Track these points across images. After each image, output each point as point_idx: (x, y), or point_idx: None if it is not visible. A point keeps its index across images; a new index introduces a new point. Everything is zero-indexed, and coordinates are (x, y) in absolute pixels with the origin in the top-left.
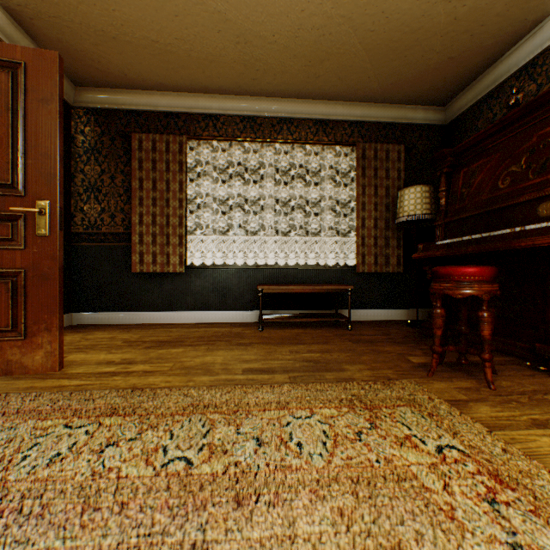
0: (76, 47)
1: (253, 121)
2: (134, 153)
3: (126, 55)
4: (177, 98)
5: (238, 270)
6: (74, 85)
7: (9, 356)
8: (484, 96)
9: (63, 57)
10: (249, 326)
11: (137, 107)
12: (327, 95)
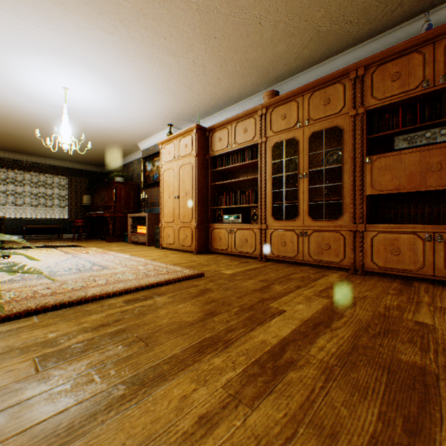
0: None
1: (20, 162)
2: None
3: None
4: None
5: (12, 219)
6: None
7: None
8: (111, 170)
9: None
10: None
11: None
12: (56, 159)
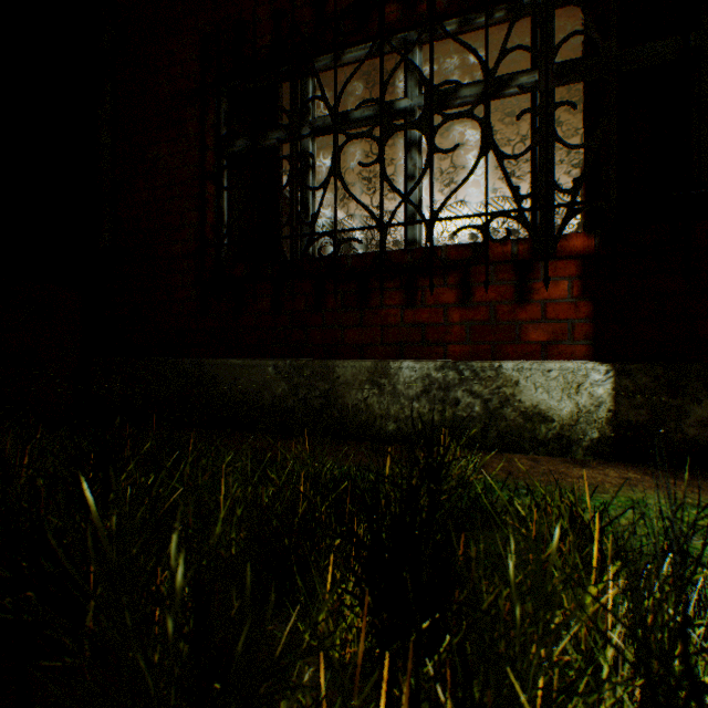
0: None
1: None
2: None
3: None
4: None
5: None
6: None
7: None
8: None
9: None
10: None
11: None
12: None
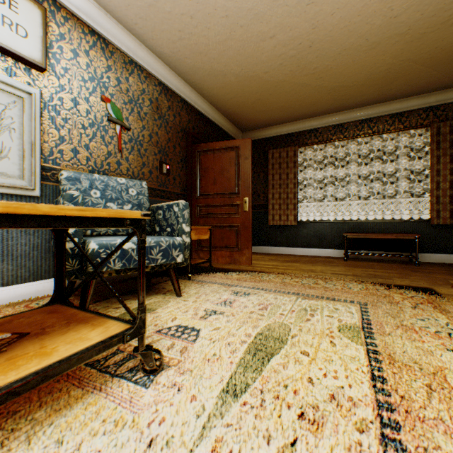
0: (246, 119)
1: (340, 127)
2: (269, 161)
3: (268, 115)
4: (292, 125)
5: (330, 223)
6: (241, 132)
7: (235, 257)
8: None
9: (239, 124)
10: (337, 259)
11: (270, 135)
12: (400, 96)
